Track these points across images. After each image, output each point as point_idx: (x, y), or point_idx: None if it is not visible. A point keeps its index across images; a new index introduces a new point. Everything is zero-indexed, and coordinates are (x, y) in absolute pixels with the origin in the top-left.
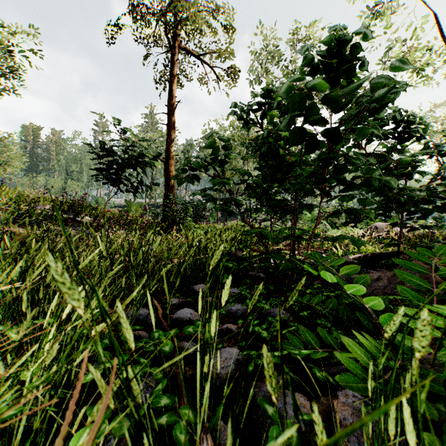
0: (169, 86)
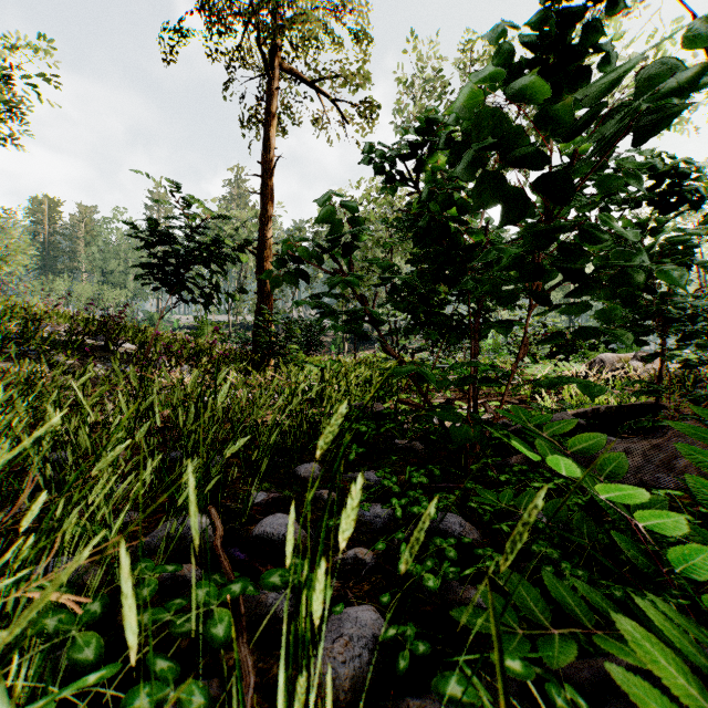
0: (264, 130)
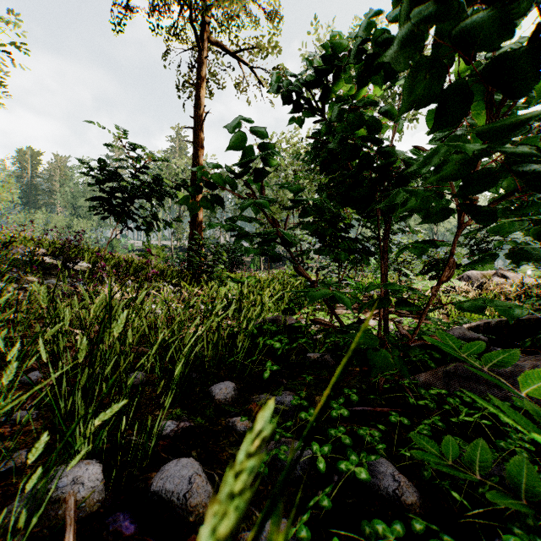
0: (196, 91)
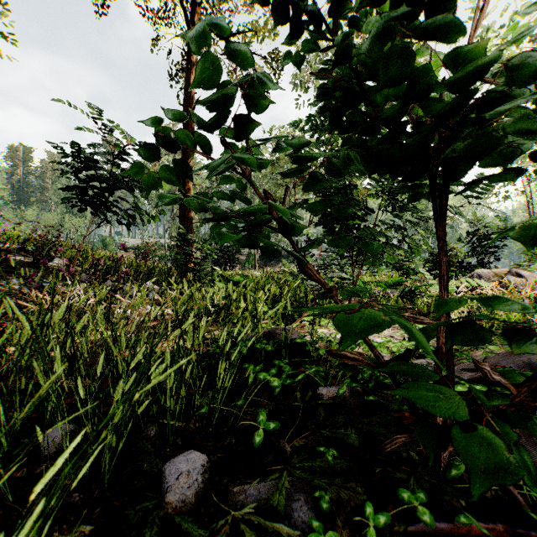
0: (186, 77)
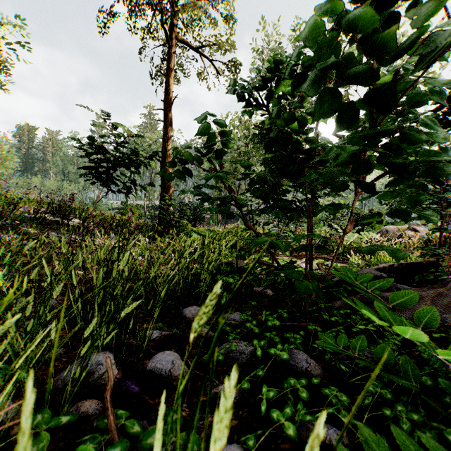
0: (166, 80)
